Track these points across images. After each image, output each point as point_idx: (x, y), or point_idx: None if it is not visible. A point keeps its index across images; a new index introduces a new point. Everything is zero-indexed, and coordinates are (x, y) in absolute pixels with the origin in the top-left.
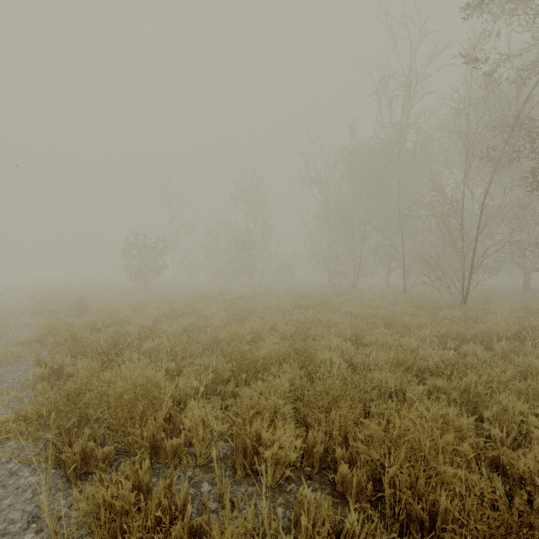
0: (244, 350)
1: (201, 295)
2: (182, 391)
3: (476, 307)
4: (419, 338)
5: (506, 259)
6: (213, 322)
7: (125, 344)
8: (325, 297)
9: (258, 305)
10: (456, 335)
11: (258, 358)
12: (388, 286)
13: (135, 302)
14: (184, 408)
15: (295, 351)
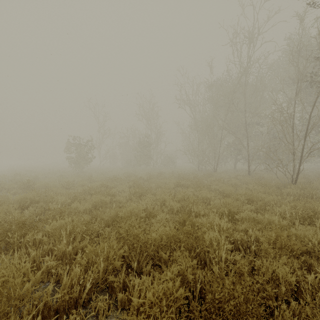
0: (137, 234)
1: (114, 177)
2: (60, 297)
3: (310, 187)
4: (279, 213)
5: (315, 153)
6: (118, 198)
7: (33, 224)
8: (198, 178)
9: (152, 183)
10: (312, 212)
11: (149, 242)
12: (236, 170)
13: (66, 182)
14: (63, 316)
15: (184, 233)
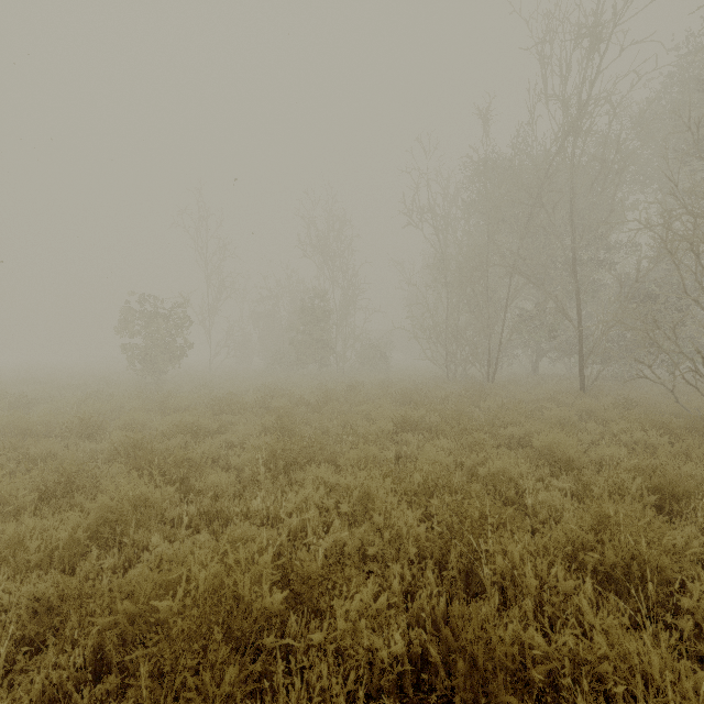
0: None
1: (227, 398)
2: None
3: None
4: None
5: None
6: (212, 480)
7: None
8: (457, 404)
9: (331, 417)
10: None
11: None
12: (542, 379)
13: (77, 418)
14: None
15: None
